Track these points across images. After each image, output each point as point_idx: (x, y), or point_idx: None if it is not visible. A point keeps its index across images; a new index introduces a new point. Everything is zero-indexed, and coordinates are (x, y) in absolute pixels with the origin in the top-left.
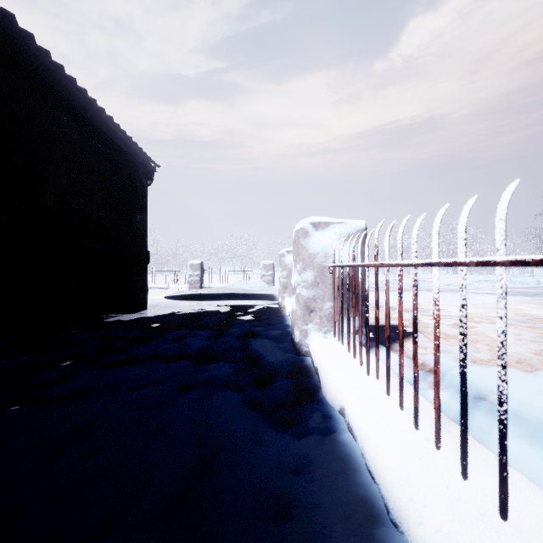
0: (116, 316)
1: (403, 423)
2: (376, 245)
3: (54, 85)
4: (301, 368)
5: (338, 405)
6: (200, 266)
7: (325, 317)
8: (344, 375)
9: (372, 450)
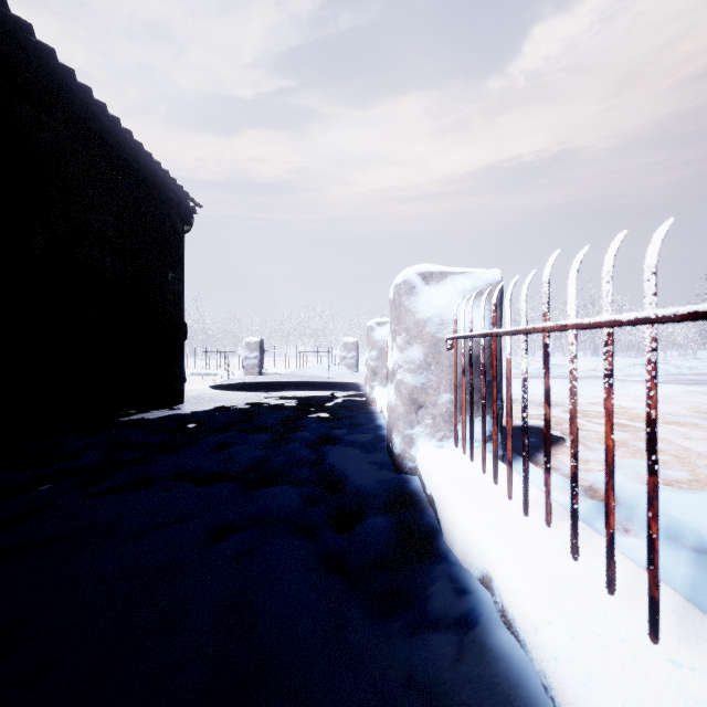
0: (138, 413)
1: (616, 622)
2: (545, 294)
3: (41, 77)
4: (405, 495)
5: (479, 570)
6: (259, 346)
7: (440, 416)
8: (483, 514)
9: (570, 687)
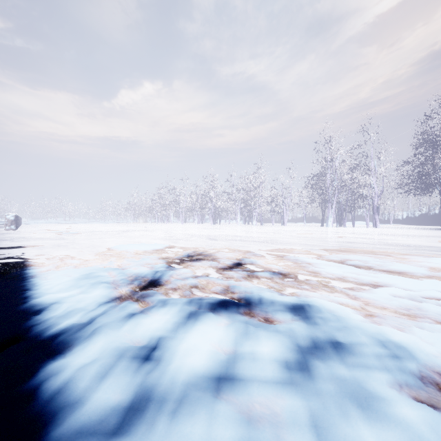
0: None
1: None
2: None
3: None
4: None
5: None
6: None
7: None
8: None
9: None
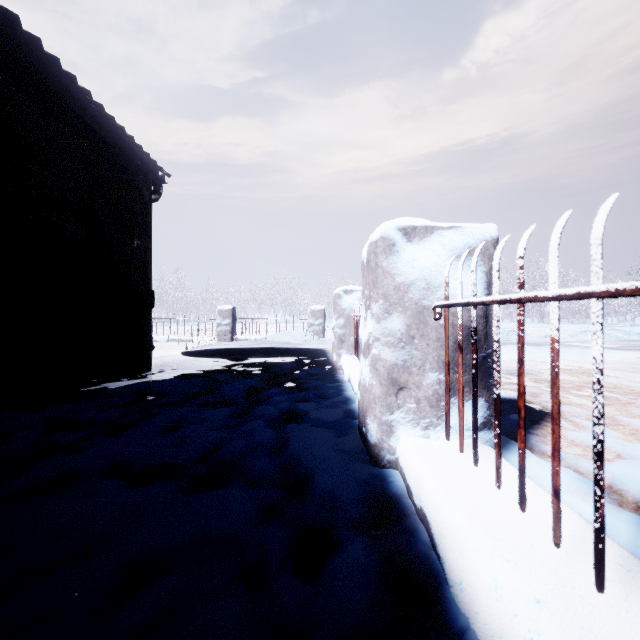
0: (101, 383)
1: None
2: None
3: None
4: (386, 502)
5: None
6: (231, 313)
7: (426, 400)
8: (518, 572)
9: None
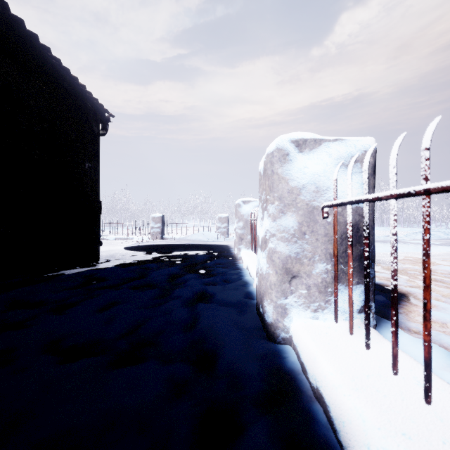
0: (59, 270)
1: None
2: None
3: None
4: (283, 378)
5: None
6: (161, 219)
7: (315, 287)
8: None
9: None
